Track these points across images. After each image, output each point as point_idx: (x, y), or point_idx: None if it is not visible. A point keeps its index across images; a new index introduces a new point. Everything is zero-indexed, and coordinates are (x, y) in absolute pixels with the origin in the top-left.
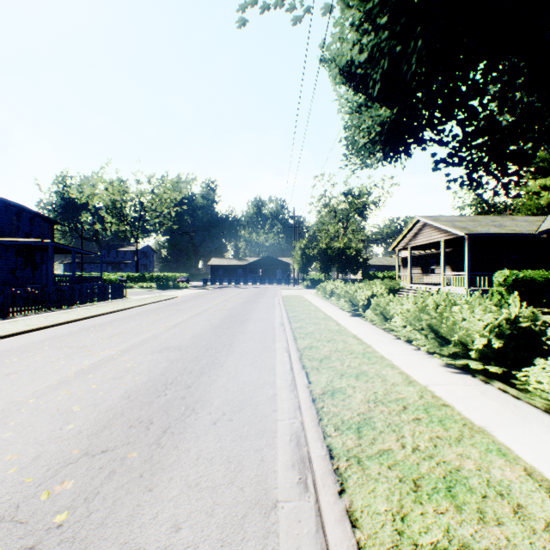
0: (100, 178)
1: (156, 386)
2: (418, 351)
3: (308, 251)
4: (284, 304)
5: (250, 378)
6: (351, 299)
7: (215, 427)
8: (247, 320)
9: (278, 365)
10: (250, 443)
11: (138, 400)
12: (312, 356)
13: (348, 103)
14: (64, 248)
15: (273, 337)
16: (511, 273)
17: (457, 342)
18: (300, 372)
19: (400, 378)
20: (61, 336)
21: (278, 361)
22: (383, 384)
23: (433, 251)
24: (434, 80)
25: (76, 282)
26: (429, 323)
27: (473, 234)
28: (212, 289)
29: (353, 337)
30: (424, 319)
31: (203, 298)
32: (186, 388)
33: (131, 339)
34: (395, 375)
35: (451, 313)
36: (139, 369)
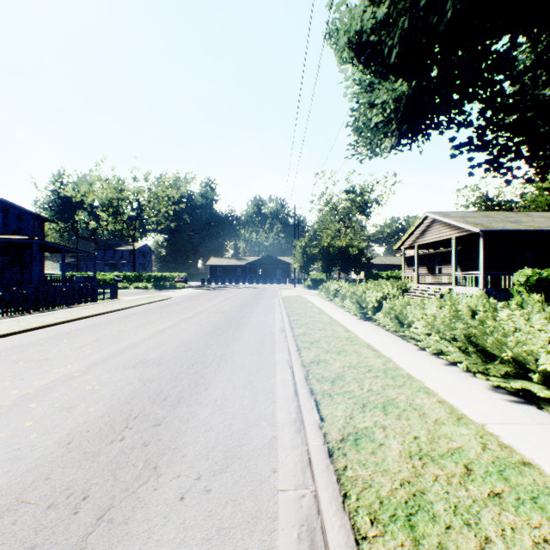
0: (96, 175)
1: (114, 422)
2: (452, 368)
3: (309, 250)
4: (285, 306)
5: (242, 409)
6: (358, 301)
7: (180, 507)
8: (243, 325)
9: (278, 387)
10: (233, 546)
11: (80, 450)
12: (321, 374)
13: (356, 83)
14: (54, 247)
15: (273, 346)
16: (534, 272)
17: (508, 359)
18: (307, 401)
19: (443, 411)
20: (25, 345)
21: (278, 381)
22: (423, 422)
23: (440, 249)
24: (453, 56)
25: (65, 282)
26: (466, 333)
27: (488, 230)
28: (210, 289)
29: (367, 347)
30: (459, 327)
31: (198, 299)
32: (153, 427)
33: (105, 348)
34: (435, 407)
35: (496, 320)
36: (100, 393)
